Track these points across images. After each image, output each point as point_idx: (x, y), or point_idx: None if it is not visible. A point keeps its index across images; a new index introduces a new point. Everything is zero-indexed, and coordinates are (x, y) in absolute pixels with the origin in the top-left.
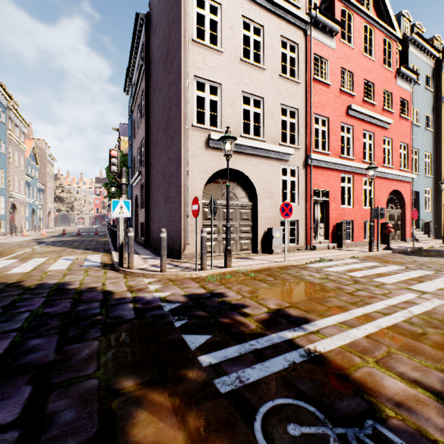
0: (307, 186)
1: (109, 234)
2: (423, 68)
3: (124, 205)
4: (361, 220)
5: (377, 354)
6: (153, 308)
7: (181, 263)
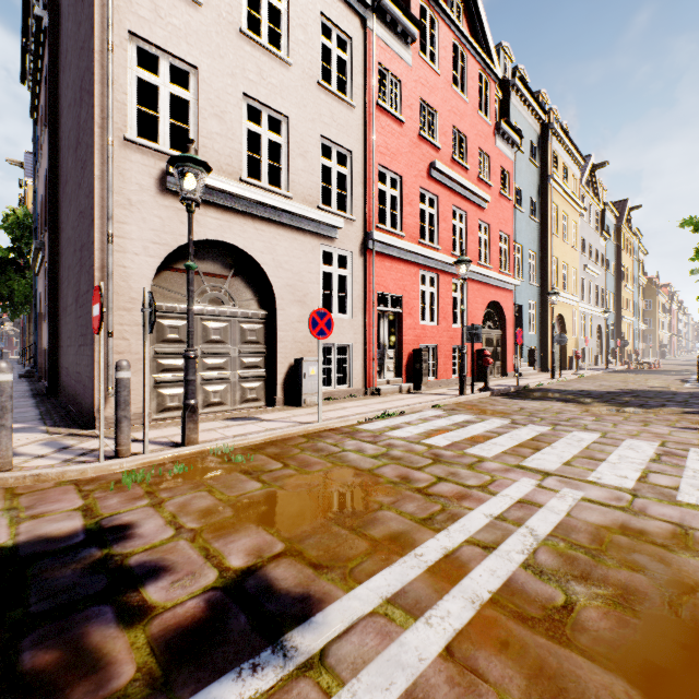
0: (367, 286)
1: None
2: (527, 131)
3: None
4: (450, 346)
5: None
6: None
7: (83, 441)
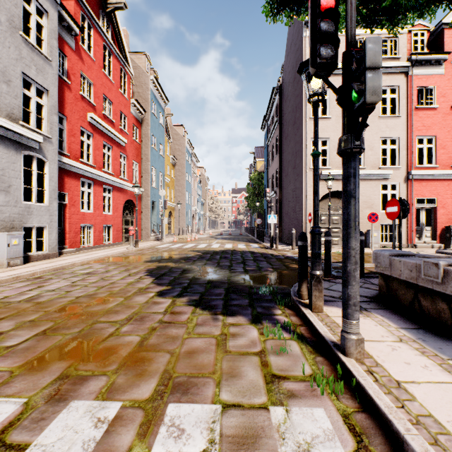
0: (408, 196)
1: (253, 234)
2: None
3: (273, 217)
4: None
5: (366, 268)
6: (290, 257)
7: None
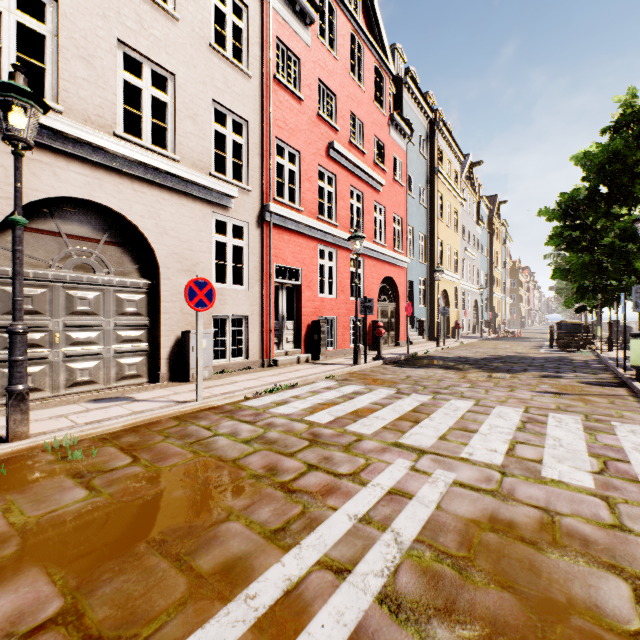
0: (265, 258)
1: None
2: (418, 126)
3: None
4: (348, 318)
5: None
6: None
7: None
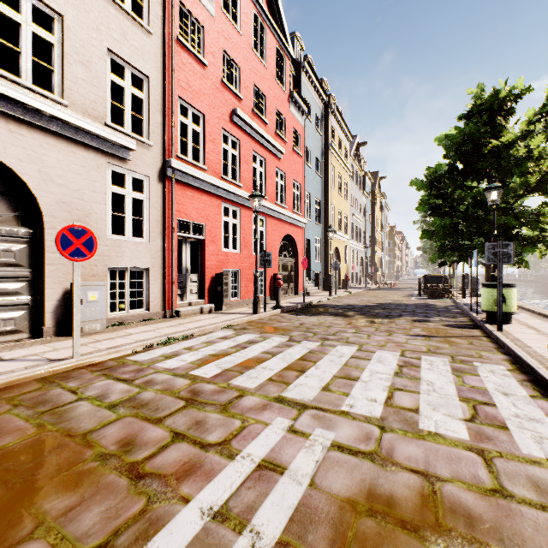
0: (167, 212)
1: None
2: (314, 106)
3: None
4: (251, 271)
5: None
6: None
7: None
